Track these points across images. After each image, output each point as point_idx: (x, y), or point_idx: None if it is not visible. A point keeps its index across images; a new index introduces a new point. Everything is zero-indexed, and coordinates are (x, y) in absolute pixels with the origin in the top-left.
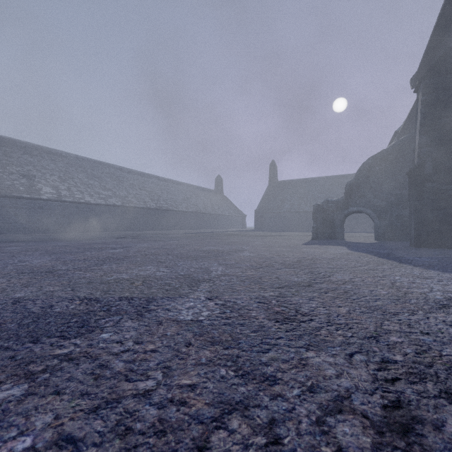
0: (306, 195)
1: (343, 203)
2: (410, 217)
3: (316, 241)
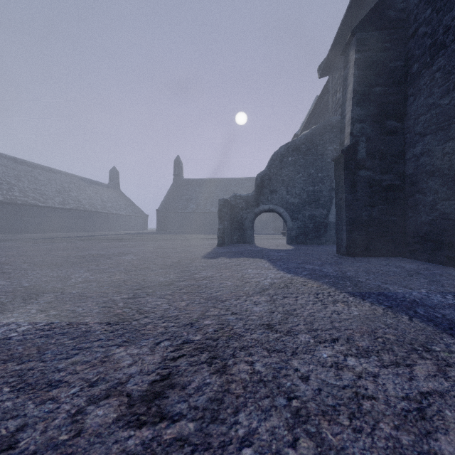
0: (212, 196)
1: (254, 199)
2: (339, 216)
3: (222, 250)
